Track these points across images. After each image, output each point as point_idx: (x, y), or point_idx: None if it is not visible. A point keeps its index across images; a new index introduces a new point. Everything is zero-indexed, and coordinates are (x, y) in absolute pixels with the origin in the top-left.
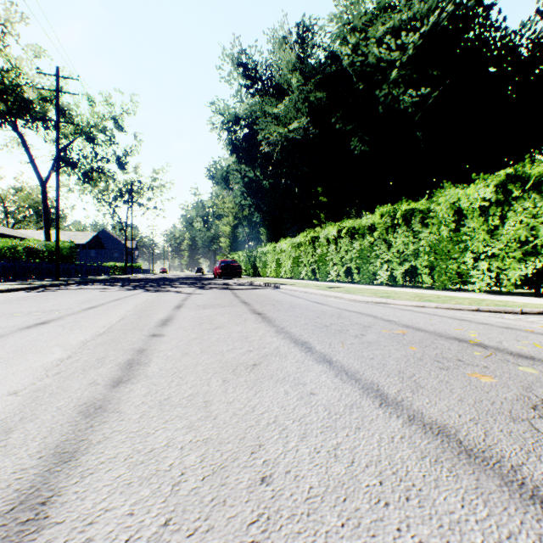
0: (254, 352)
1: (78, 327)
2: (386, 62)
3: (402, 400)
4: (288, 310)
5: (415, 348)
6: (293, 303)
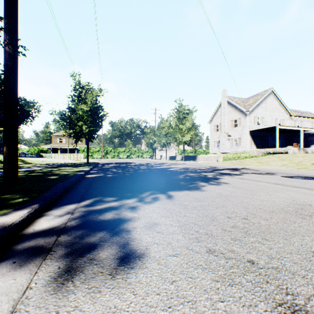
0: None
1: None
2: None
3: None
4: None
5: None
6: None
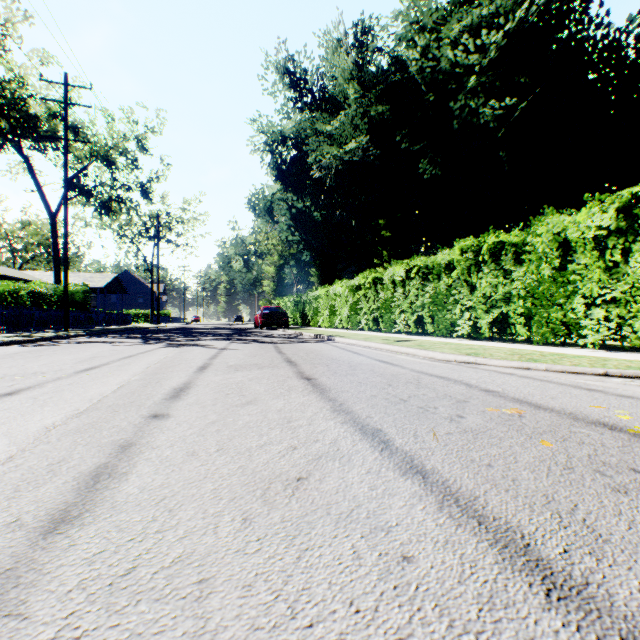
0: (299, 450)
1: (54, 401)
2: (462, 67)
3: (587, 582)
4: (346, 374)
5: (550, 443)
6: (352, 362)
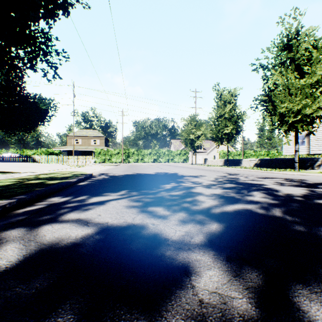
0: None
1: None
2: None
3: None
4: None
5: None
6: None
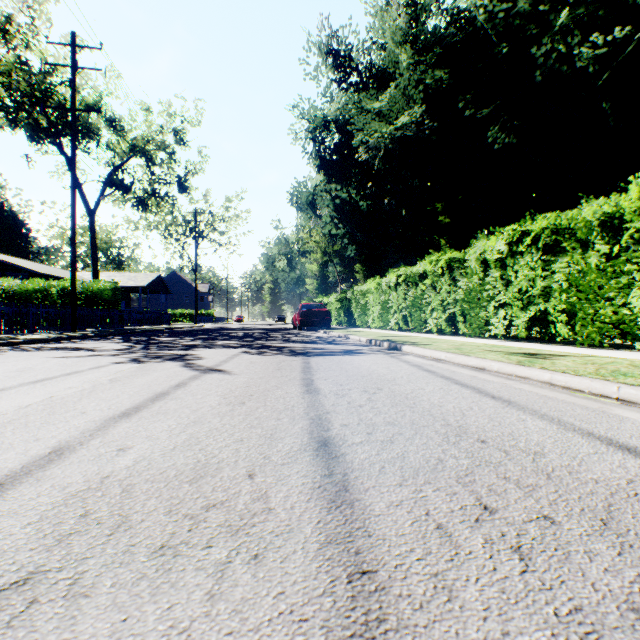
0: None
1: None
2: (548, 2)
3: None
4: None
5: None
6: (553, 466)
